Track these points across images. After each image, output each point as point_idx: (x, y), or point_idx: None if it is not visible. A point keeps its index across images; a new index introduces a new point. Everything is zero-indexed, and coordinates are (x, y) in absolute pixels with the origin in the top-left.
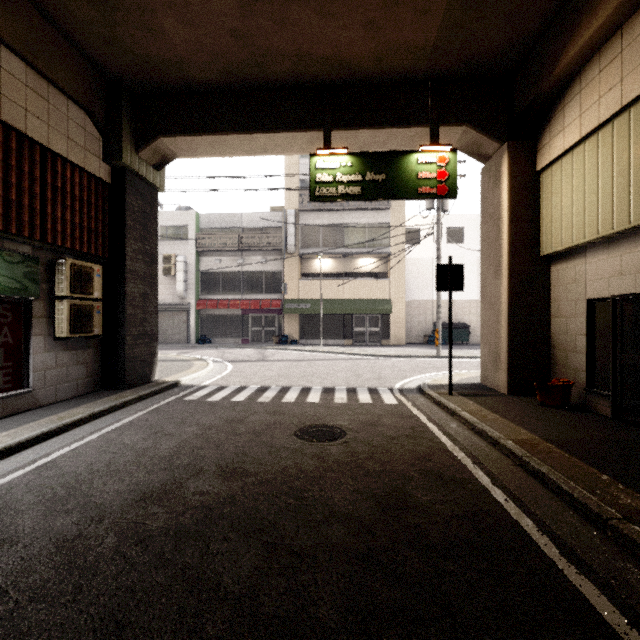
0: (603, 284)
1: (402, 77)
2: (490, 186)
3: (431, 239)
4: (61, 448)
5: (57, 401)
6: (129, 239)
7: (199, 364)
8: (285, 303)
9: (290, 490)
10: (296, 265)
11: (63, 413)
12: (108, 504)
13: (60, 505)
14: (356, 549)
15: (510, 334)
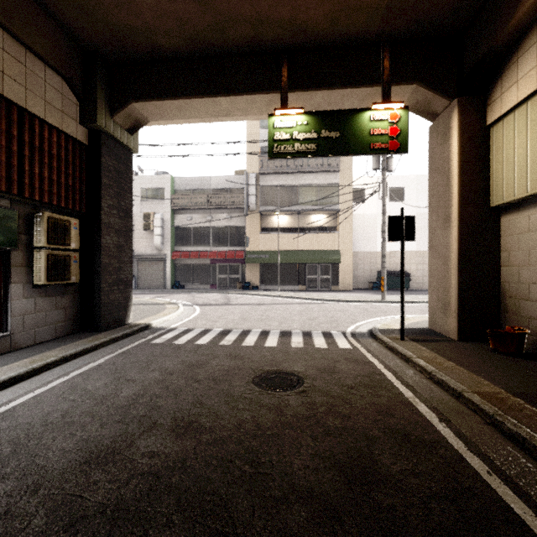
0: None
1: (355, 39)
2: (439, 142)
3: (375, 197)
4: (25, 394)
5: (36, 343)
6: (104, 195)
7: (171, 307)
8: (247, 254)
9: (246, 452)
10: (257, 221)
11: (37, 356)
12: (50, 467)
13: None
14: None
15: (460, 282)
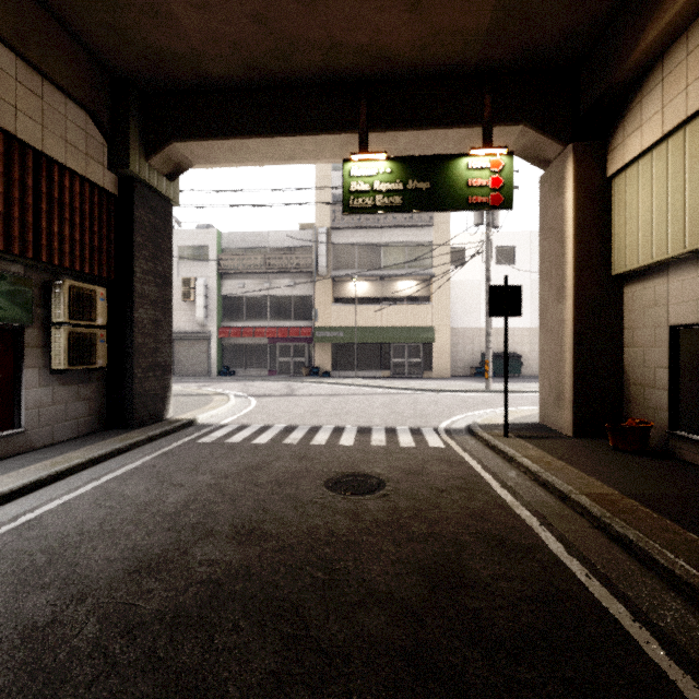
0: (690, 308)
1: (449, 69)
2: (551, 195)
3: (479, 259)
4: (50, 501)
5: (54, 443)
6: (138, 258)
7: (219, 399)
8: (316, 331)
9: (318, 559)
10: (328, 289)
11: (58, 457)
12: (95, 577)
13: (36, 577)
14: (401, 646)
15: (576, 366)
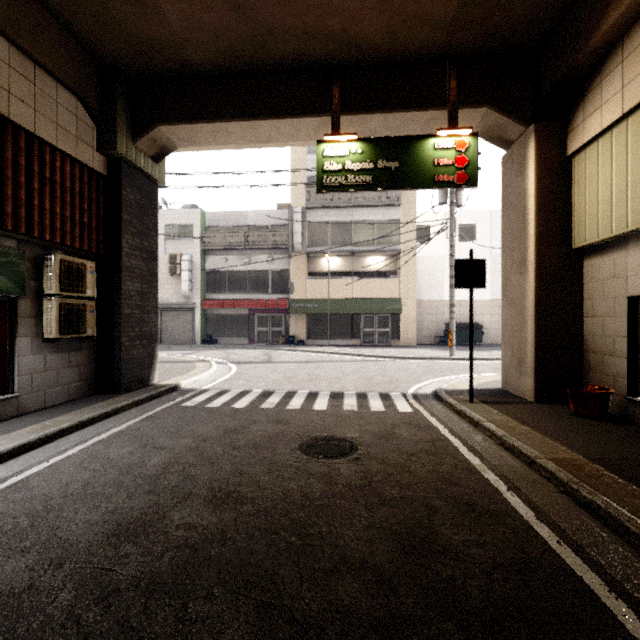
0: None
1: (417, 55)
2: (513, 174)
3: (442, 236)
4: (38, 463)
5: (46, 407)
6: (125, 234)
7: (202, 366)
8: (292, 303)
9: (292, 523)
10: (303, 264)
11: (49, 421)
12: (74, 540)
13: (18, 541)
14: (375, 616)
15: (537, 335)
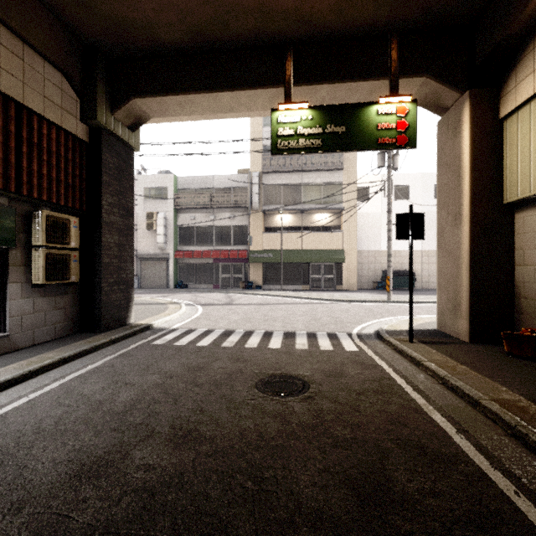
0: None
1: (362, 31)
2: (448, 137)
3: (380, 196)
4: (19, 398)
5: (35, 344)
6: (105, 193)
7: (173, 307)
8: (250, 253)
9: (248, 466)
10: (260, 220)
11: (35, 357)
12: (38, 481)
13: None
14: None
15: (472, 282)
